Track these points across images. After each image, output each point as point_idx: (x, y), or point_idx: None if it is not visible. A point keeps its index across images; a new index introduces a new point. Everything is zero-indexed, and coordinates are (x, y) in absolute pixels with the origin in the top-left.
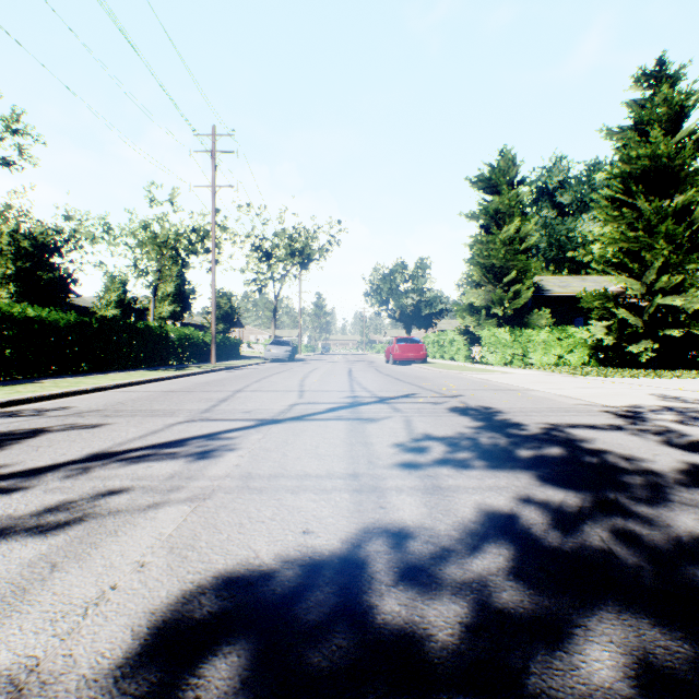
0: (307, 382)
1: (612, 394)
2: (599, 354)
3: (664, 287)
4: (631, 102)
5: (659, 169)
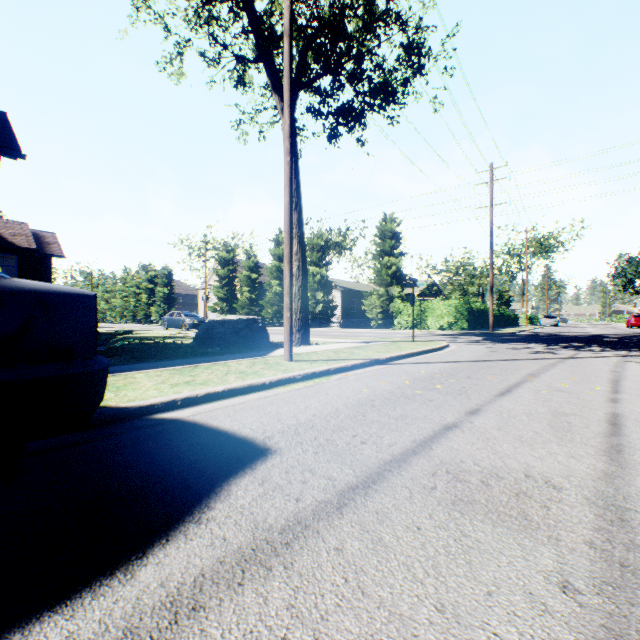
0: (588, 330)
1: None
2: None
3: None
4: None
5: None
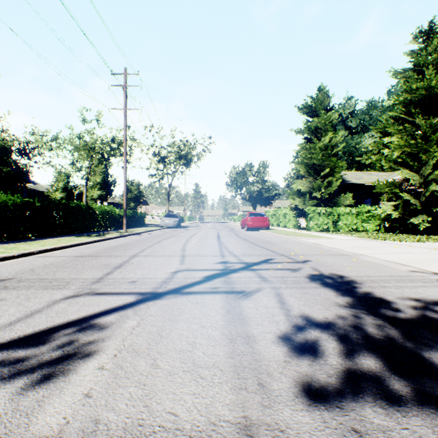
0: (188, 247)
1: (429, 260)
2: (386, 224)
3: (436, 178)
4: (410, 52)
5: (431, 97)
